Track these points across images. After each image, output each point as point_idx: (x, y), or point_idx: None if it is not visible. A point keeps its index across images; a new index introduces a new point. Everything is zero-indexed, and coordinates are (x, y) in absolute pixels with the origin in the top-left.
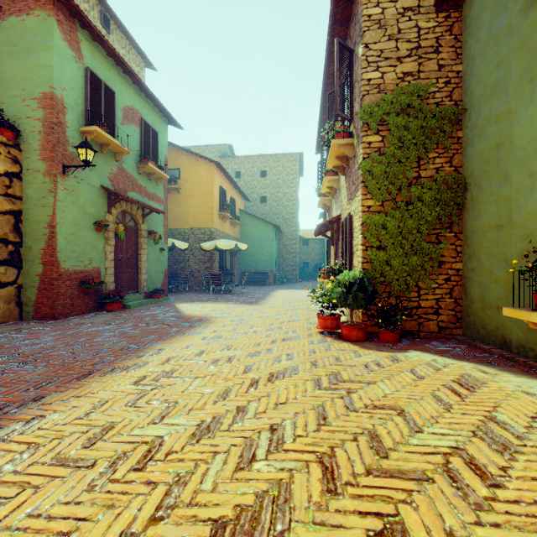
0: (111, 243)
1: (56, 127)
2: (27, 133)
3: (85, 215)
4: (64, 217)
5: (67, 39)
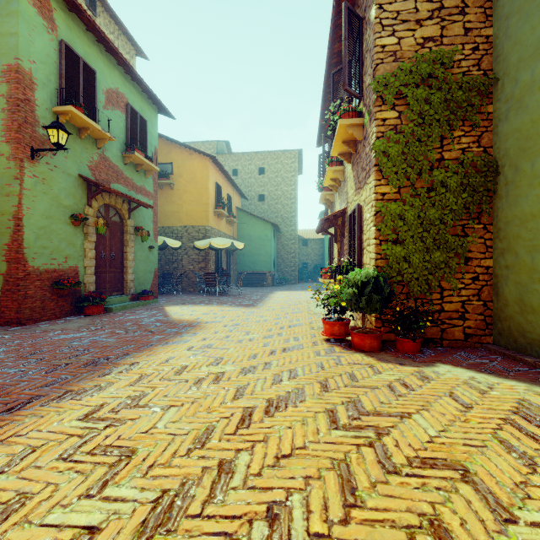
0: (91, 239)
1: (23, 104)
2: None
3: (59, 206)
4: (32, 208)
5: (37, 6)
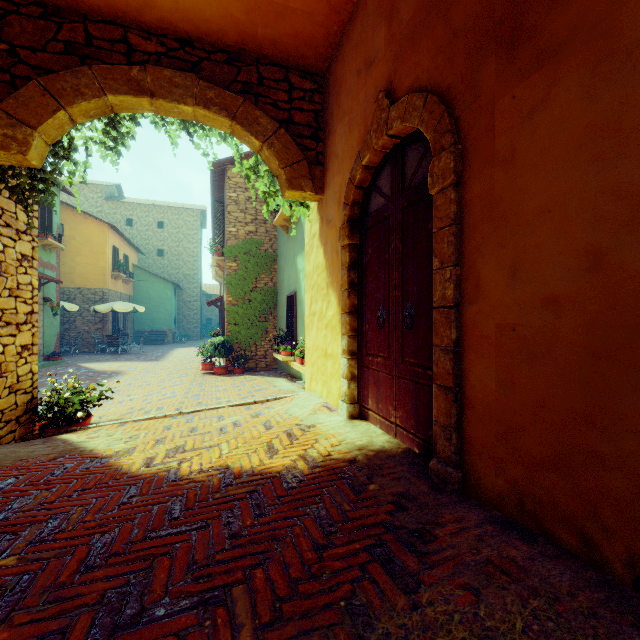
0: None
1: None
2: None
3: None
4: None
5: None
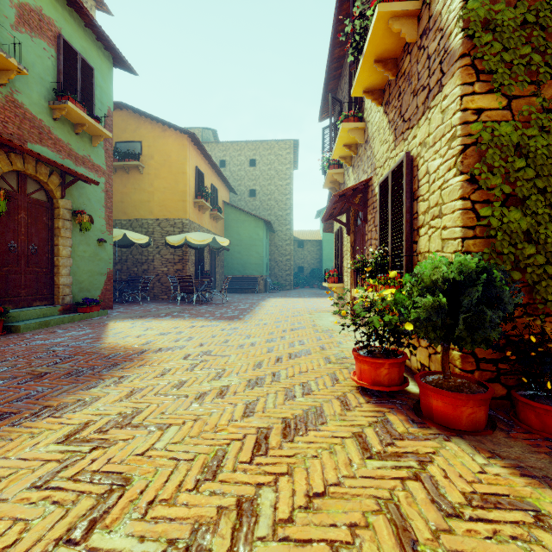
0: None
1: None
2: None
3: None
4: None
5: None
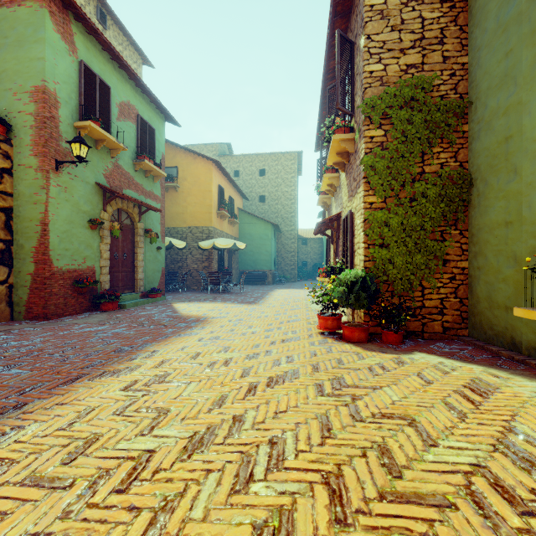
0: (106, 242)
1: (49, 121)
2: (18, 128)
3: (79, 212)
4: (57, 215)
5: (60, 32)
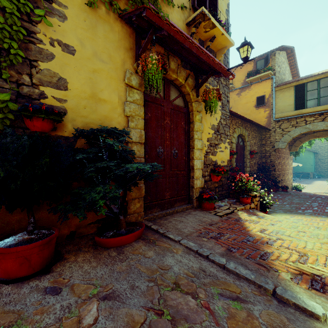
0: None
1: None
2: None
3: None
4: None
5: None
